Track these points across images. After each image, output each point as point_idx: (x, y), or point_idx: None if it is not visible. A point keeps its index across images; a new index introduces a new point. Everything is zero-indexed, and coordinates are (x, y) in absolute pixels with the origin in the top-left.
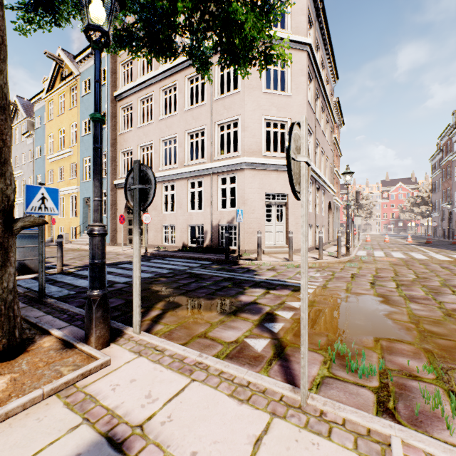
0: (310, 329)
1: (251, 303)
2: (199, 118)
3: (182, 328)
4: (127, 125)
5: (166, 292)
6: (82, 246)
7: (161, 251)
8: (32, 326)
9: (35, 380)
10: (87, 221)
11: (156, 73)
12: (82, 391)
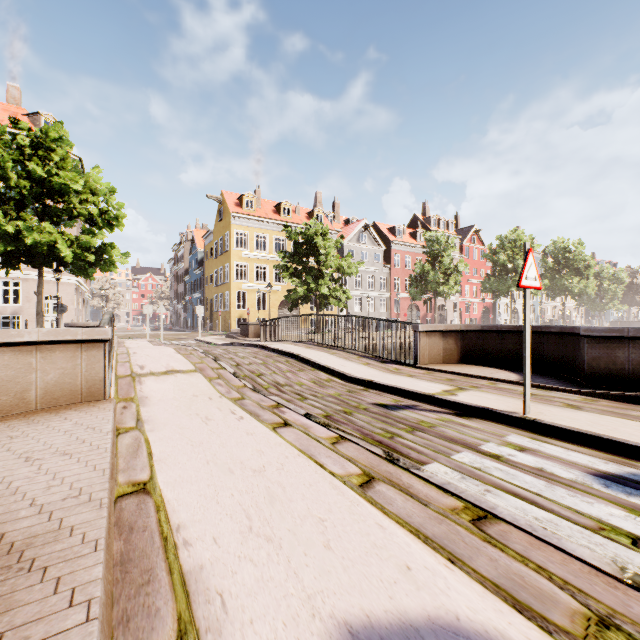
0: None
1: None
2: None
3: None
4: None
5: None
6: None
7: None
8: None
9: None
10: None
11: None
12: None
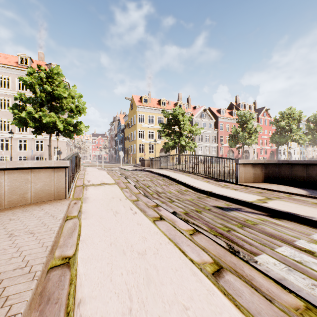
0: None
1: None
2: None
3: None
4: None
5: None
6: None
7: None
8: None
9: None
10: None
11: None
12: None
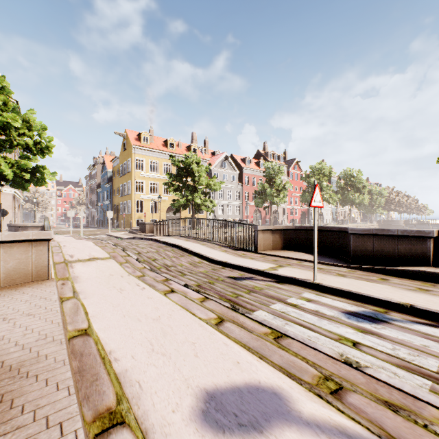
0: None
1: None
2: None
3: None
4: None
5: None
6: None
7: None
8: None
9: None
10: None
11: None
12: None
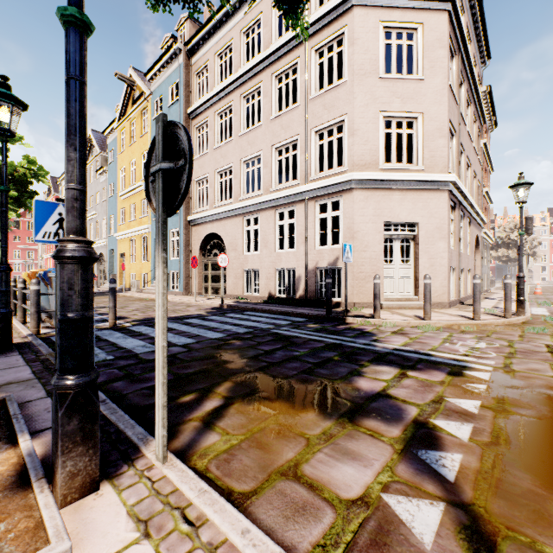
0: (533, 480)
1: (379, 397)
2: (289, 127)
3: (251, 444)
4: (202, 148)
5: (237, 364)
6: (152, 295)
7: (241, 303)
8: (6, 421)
9: None
10: None
11: (235, 76)
12: None
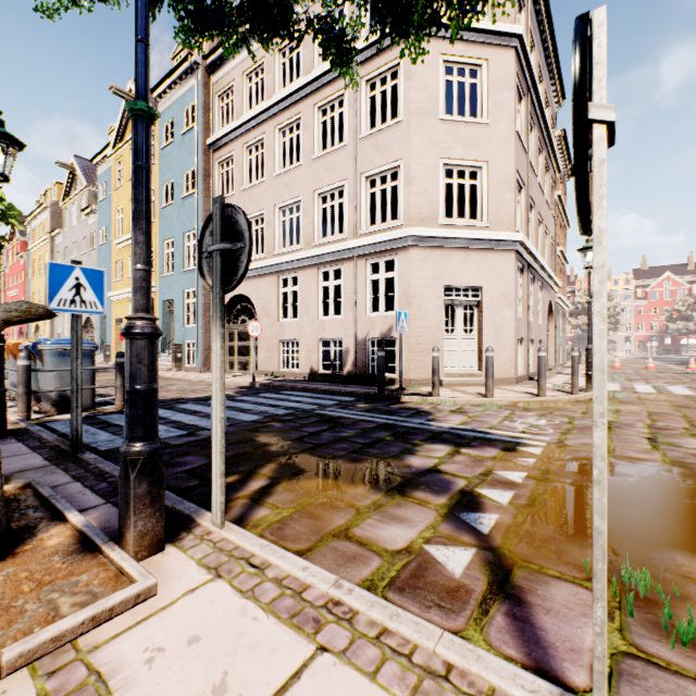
0: (554, 530)
1: (430, 472)
2: (335, 169)
3: (303, 515)
4: (226, 188)
5: (279, 446)
6: (161, 372)
7: (276, 381)
8: (42, 503)
9: (1, 626)
10: (169, 335)
11: (269, 103)
12: (84, 661)
